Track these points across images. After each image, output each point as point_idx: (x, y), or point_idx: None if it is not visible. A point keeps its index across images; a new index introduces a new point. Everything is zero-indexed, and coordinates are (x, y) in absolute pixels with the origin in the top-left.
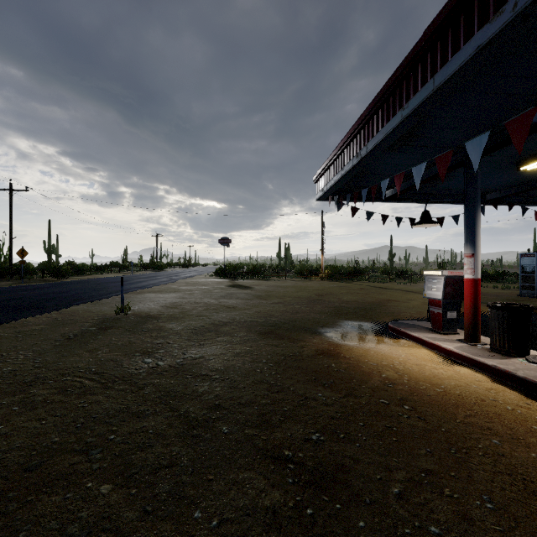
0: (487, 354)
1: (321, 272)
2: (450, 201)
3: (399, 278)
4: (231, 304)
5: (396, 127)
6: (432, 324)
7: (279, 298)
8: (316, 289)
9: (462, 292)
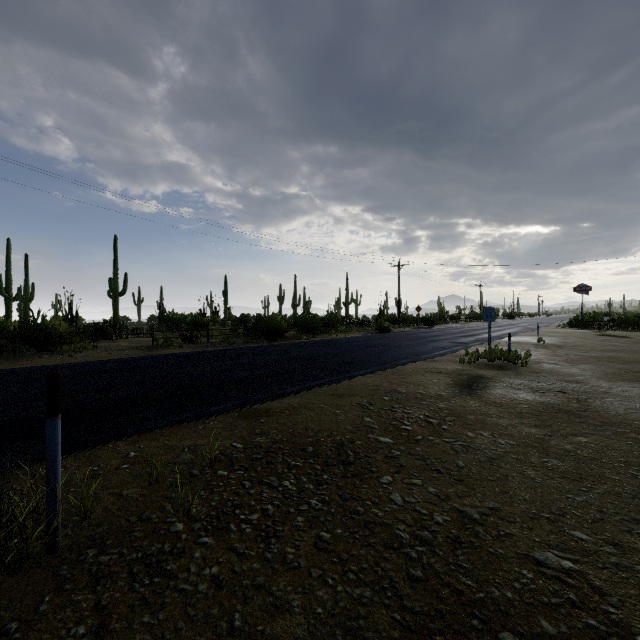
0: None
1: None
2: None
3: None
4: (615, 344)
5: None
6: None
7: None
8: None
9: None
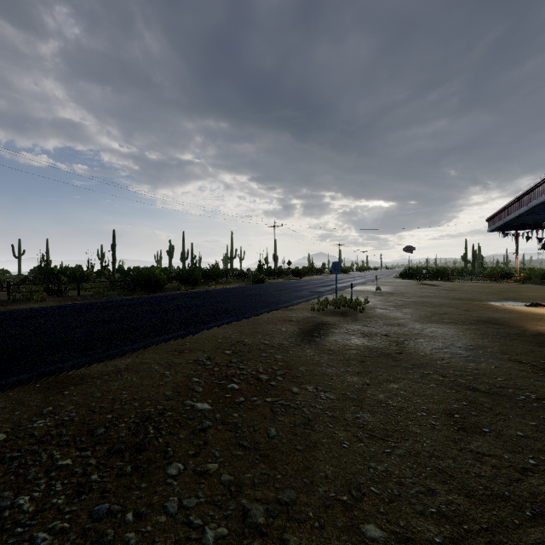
0: None
1: (515, 275)
2: None
3: None
4: (429, 291)
5: (513, 218)
6: None
7: (463, 291)
8: (500, 288)
9: None
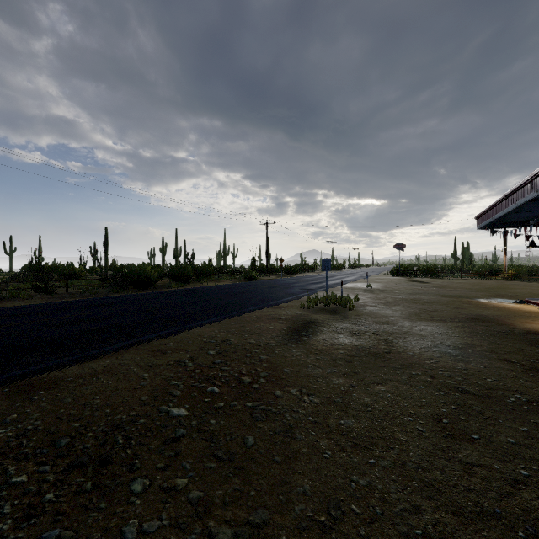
0: None
1: (503, 272)
2: None
3: None
4: (419, 288)
5: (501, 216)
6: None
7: (452, 288)
8: (489, 285)
9: None
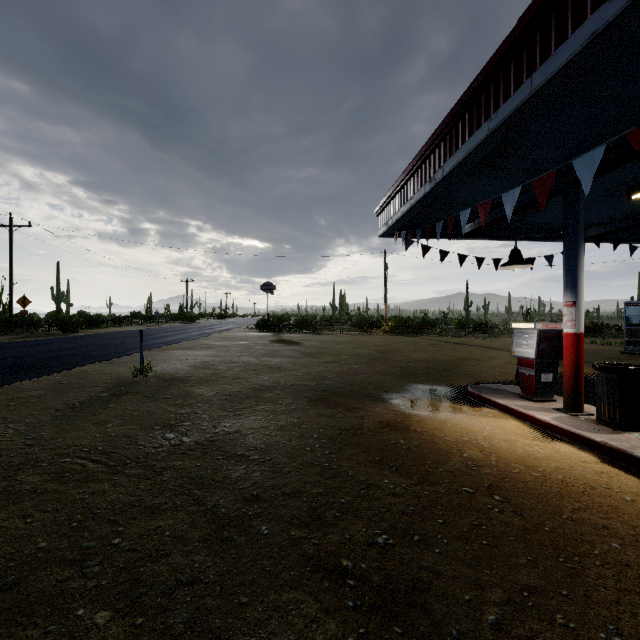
0: (593, 427)
1: (384, 324)
2: (542, 238)
3: (477, 332)
4: (275, 364)
5: (481, 143)
6: (522, 389)
7: (334, 356)
8: (378, 345)
9: (560, 349)
